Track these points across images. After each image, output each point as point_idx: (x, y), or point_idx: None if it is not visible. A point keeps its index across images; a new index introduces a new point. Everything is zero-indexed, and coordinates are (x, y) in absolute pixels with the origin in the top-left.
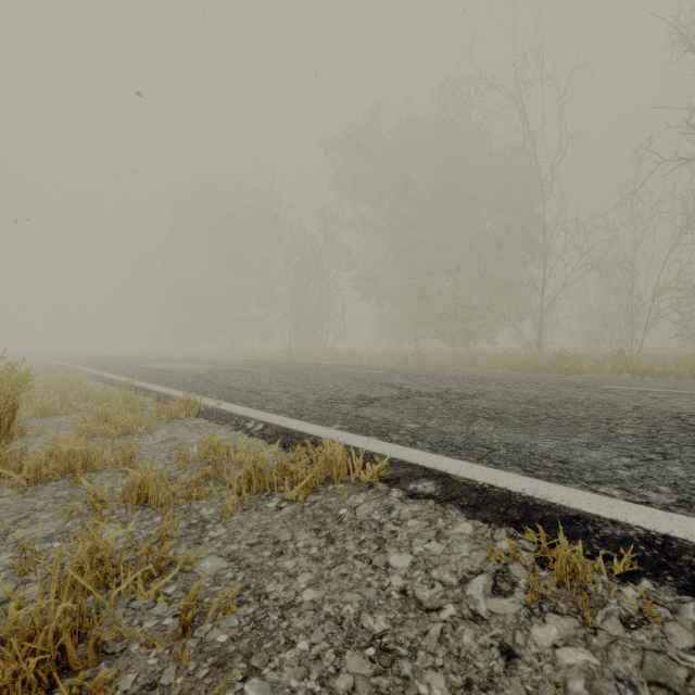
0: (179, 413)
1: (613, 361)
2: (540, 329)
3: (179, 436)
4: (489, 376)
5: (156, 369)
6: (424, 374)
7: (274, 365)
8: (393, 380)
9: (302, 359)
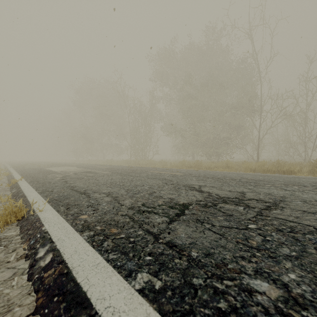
0: (0, 220)
1: (311, 166)
2: (258, 149)
3: None
4: (253, 177)
5: (48, 171)
6: (208, 175)
7: (117, 168)
8: (191, 182)
9: (136, 164)
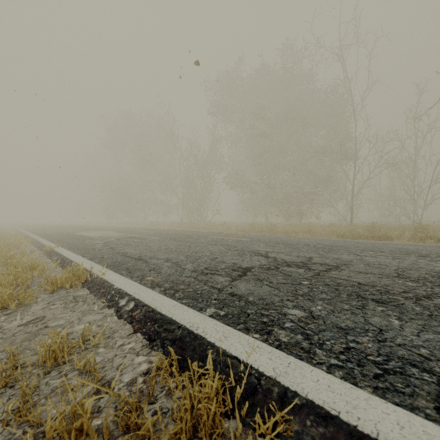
0: (66, 282)
1: (413, 230)
2: (351, 208)
3: (48, 314)
4: (332, 243)
5: (82, 236)
6: (280, 241)
7: (168, 233)
8: (258, 248)
9: (190, 228)
